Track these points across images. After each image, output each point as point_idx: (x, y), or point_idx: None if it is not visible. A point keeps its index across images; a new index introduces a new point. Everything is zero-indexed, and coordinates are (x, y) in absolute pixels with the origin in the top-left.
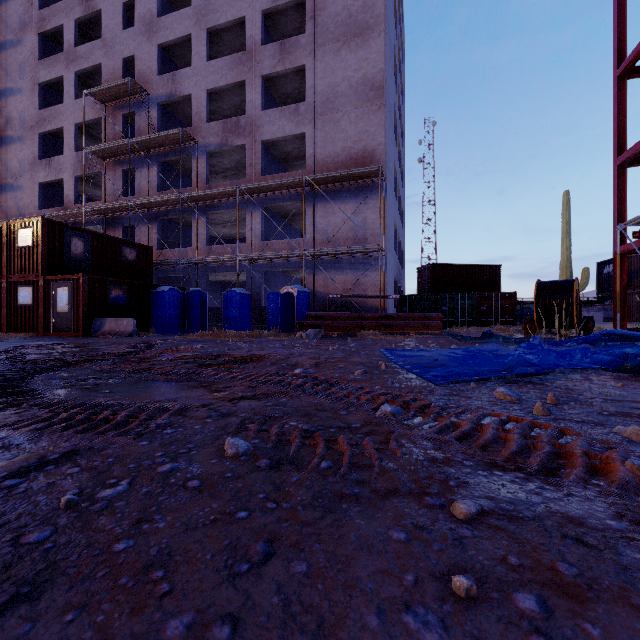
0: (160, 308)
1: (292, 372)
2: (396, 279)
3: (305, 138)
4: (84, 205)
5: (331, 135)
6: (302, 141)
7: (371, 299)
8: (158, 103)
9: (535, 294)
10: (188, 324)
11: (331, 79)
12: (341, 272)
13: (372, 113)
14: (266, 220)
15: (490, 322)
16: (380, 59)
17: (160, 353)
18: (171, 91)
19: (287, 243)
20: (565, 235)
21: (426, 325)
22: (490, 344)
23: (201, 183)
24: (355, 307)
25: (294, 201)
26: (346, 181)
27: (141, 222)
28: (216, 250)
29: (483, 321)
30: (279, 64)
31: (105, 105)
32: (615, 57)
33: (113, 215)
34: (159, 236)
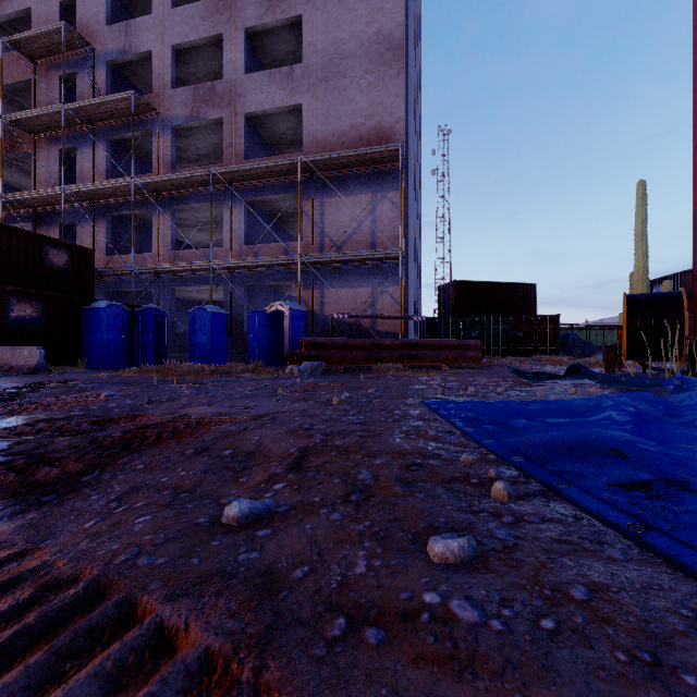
0: (94, 332)
1: (231, 490)
2: (415, 298)
3: (302, 114)
4: (1, 193)
5: (335, 107)
6: (298, 118)
7: (387, 321)
8: (107, 62)
9: (625, 312)
10: (138, 354)
11: (335, 34)
12: (348, 286)
13: (389, 79)
14: (251, 219)
15: (528, 351)
16: (399, 9)
17: (4, 413)
18: (124, 46)
19: (278, 248)
20: (640, 238)
21: (462, 355)
22: (636, 394)
23: (164, 168)
24: (367, 332)
25: (287, 193)
26: (355, 167)
27: (84, 219)
28: (184, 256)
29: (520, 350)
30: (267, 13)
31: (35, 63)
32: (696, 14)
33: (46, 209)
34: (108, 238)
